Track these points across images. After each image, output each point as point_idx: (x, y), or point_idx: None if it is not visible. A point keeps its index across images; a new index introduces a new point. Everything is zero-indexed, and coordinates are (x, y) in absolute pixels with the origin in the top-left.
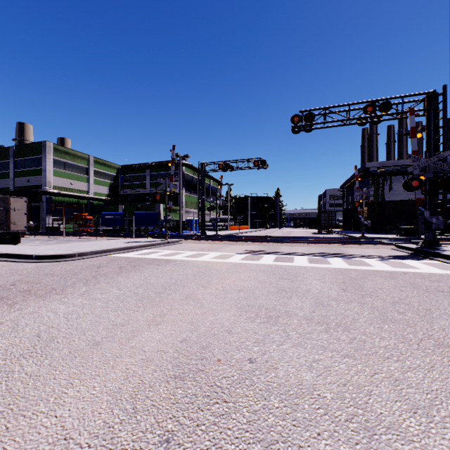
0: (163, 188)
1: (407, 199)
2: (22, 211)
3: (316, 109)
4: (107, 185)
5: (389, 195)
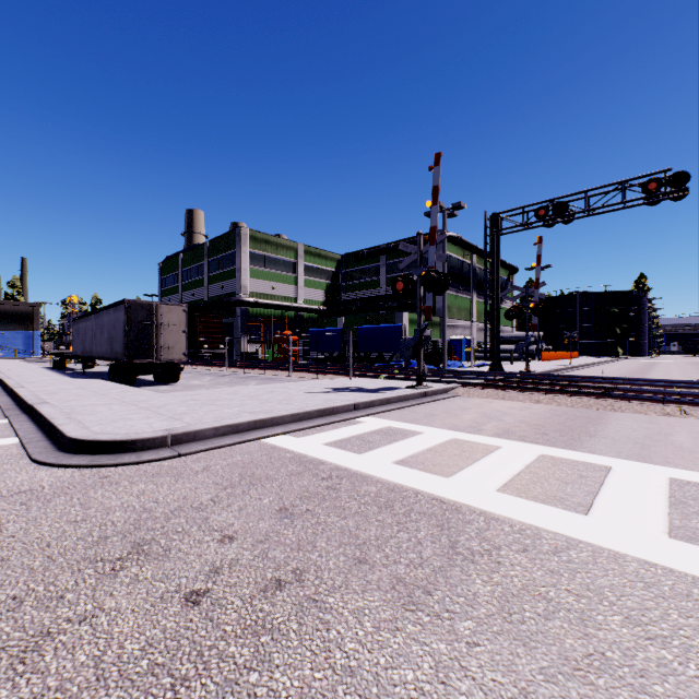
0: None
1: None
2: (180, 327)
3: None
4: (322, 288)
5: None
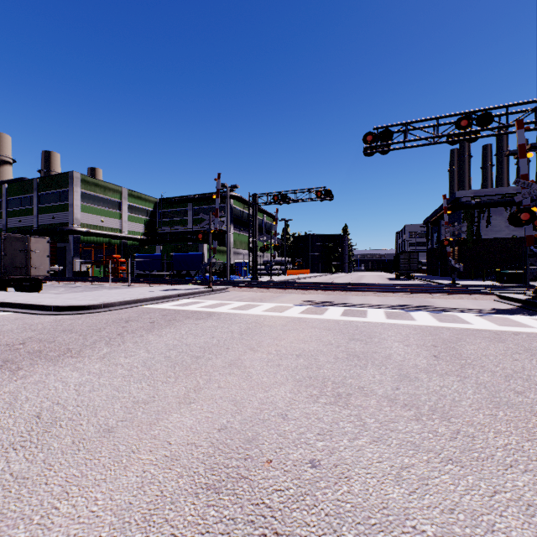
0: (208, 225)
1: (510, 236)
2: (44, 253)
3: (395, 125)
4: (142, 223)
5: (487, 231)
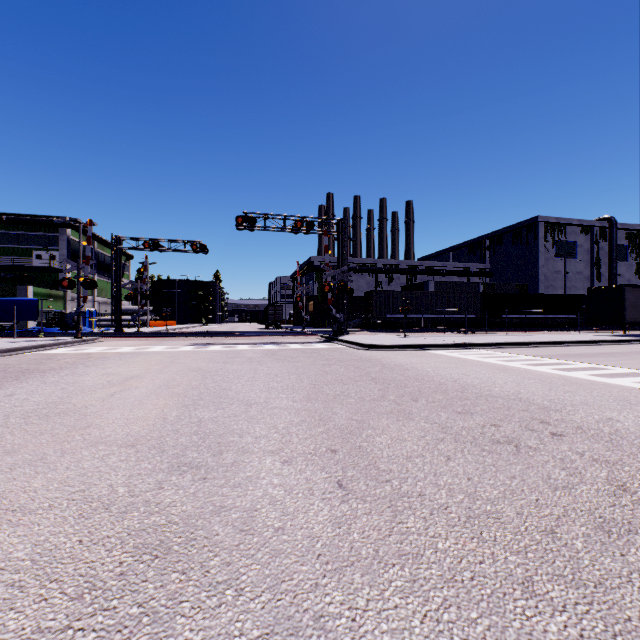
0: (26, 259)
1: None
2: None
3: (258, 213)
4: None
5: None
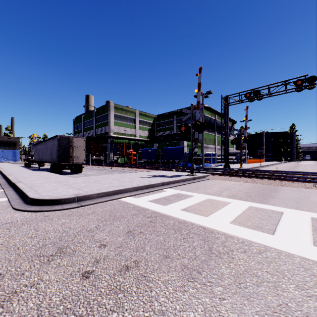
0: None
1: None
2: (82, 147)
3: None
4: (147, 130)
5: None
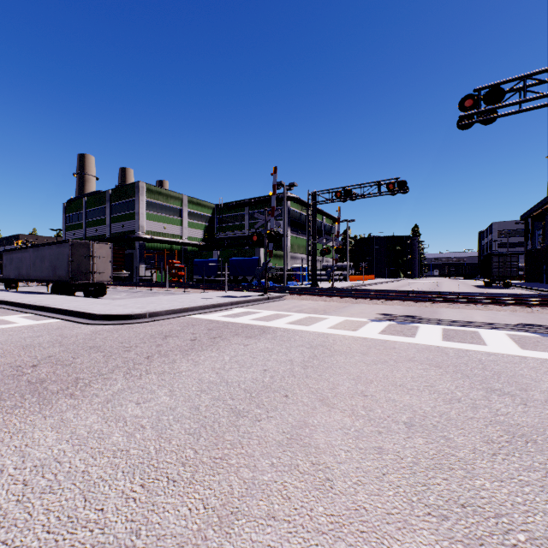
0: None
1: None
2: (107, 258)
3: (507, 81)
4: (201, 228)
5: None
